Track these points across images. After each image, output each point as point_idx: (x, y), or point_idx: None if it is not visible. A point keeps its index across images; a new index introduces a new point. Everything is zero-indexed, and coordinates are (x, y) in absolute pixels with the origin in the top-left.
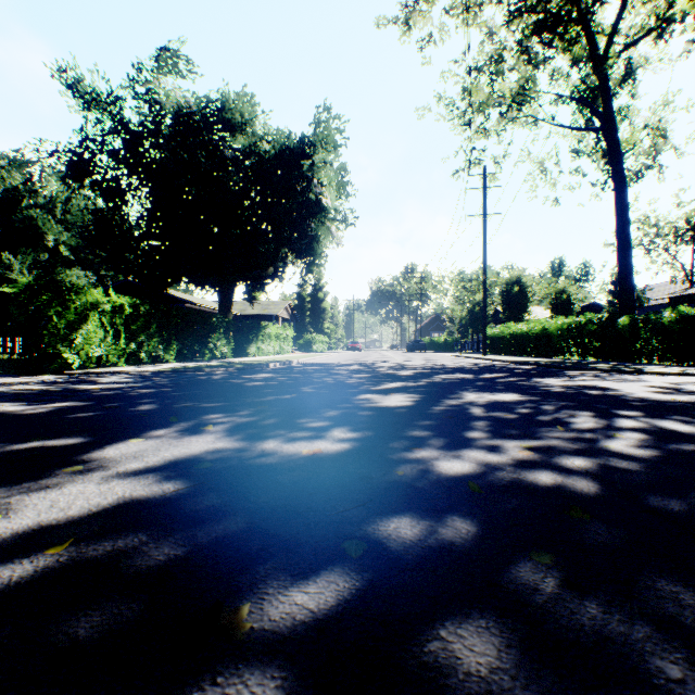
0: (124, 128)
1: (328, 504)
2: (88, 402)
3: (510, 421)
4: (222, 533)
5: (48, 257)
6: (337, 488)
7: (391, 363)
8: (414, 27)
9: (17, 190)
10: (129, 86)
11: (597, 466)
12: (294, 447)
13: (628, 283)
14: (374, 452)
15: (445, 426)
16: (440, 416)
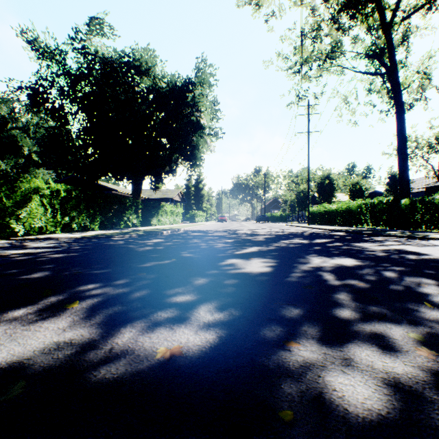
0: (66, 72)
1: None
2: None
3: (369, 293)
4: None
5: (24, 161)
6: None
7: (247, 230)
8: (262, 7)
9: (4, 118)
10: (70, 43)
11: None
12: (150, 342)
13: (405, 177)
14: (244, 351)
15: (310, 300)
16: (300, 285)
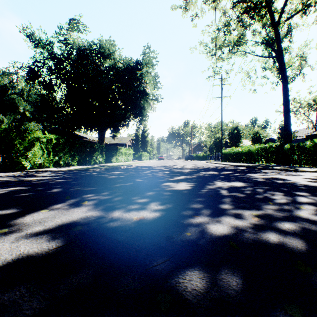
0: (53, 56)
1: (146, 259)
2: (27, 187)
3: (242, 198)
4: (76, 286)
5: (20, 117)
6: (152, 245)
7: (178, 166)
8: (189, 10)
9: (6, 86)
10: (56, 36)
11: (299, 228)
12: (129, 215)
13: (288, 129)
14: (173, 218)
15: (209, 201)
16: (205, 195)
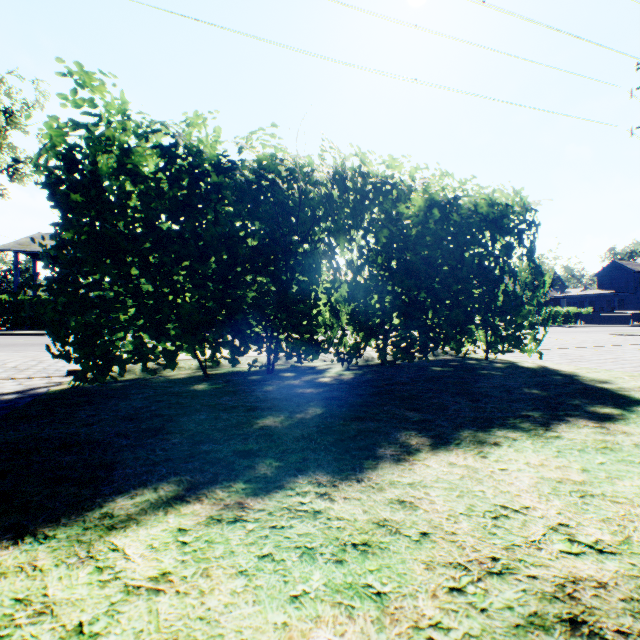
0: None
1: None
2: None
3: None
4: None
5: None
6: None
7: None
8: None
9: None
10: None
11: None
12: None
13: None
14: None
15: None
16: None
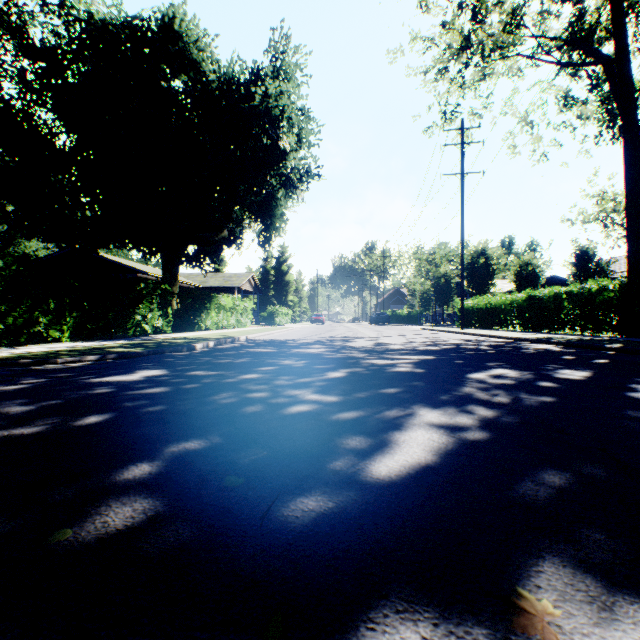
0: (31, 48)
1: None
2: None
3: None
4: None
5: (8, 229)
6: None
7: (364, 340)
8: None
9: None
10: None
11: None
12: None
13: None
14: None
15: None
16: None
